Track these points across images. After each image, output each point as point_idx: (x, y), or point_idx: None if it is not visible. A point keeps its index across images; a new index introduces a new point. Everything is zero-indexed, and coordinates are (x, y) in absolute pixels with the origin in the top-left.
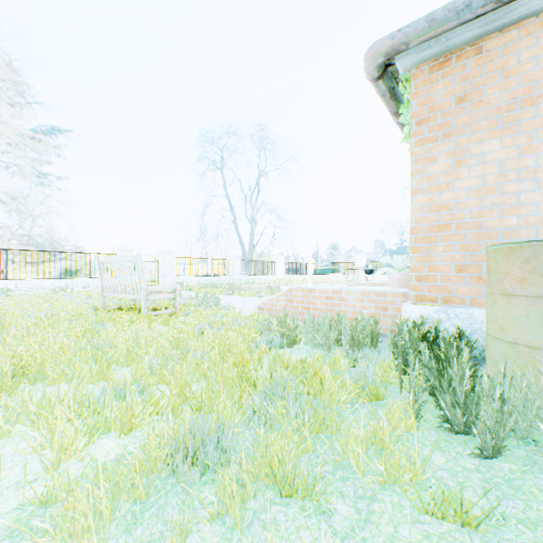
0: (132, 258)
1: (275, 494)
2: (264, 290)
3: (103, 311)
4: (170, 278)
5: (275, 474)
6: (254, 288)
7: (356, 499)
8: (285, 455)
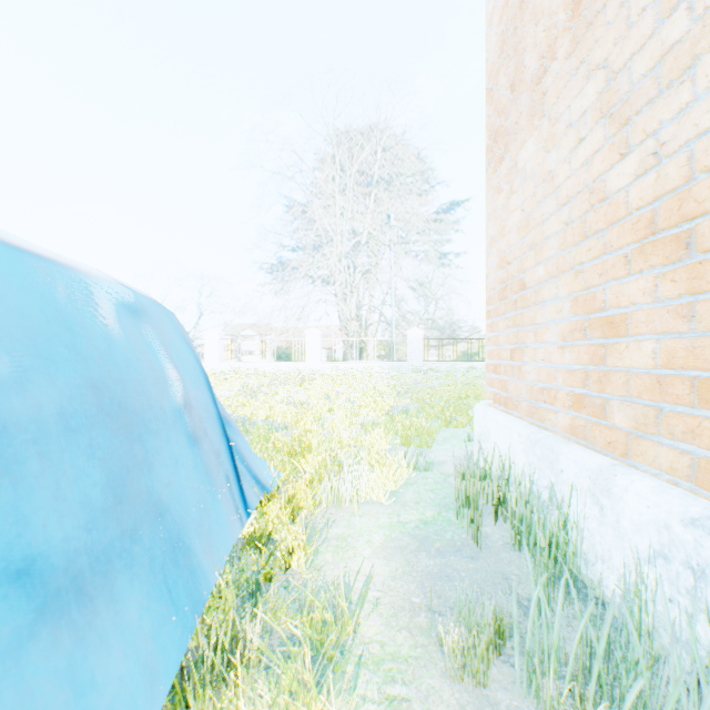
0: None
1: None
2: None
3: None
4: None
5: None
6: None
7: None
8: None
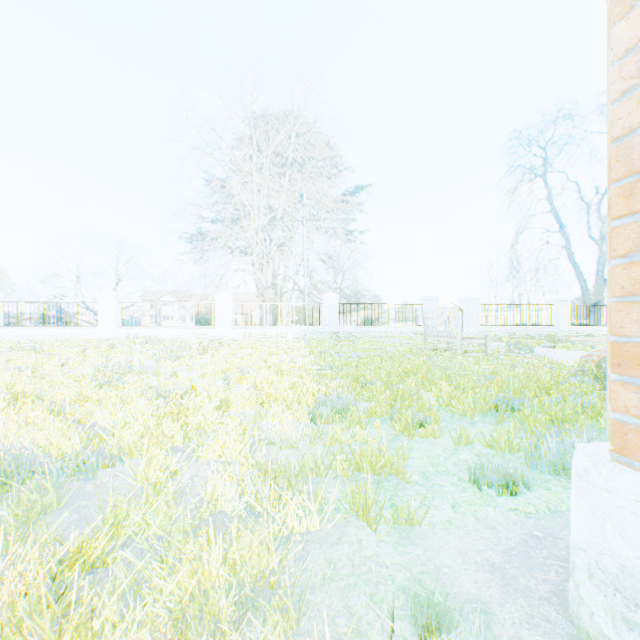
0: (449, 309)
1: (552, 425)
2: (602, 344)
3: (427, 350)
4: (474, 327)
5: (553, 419)
6: (588, 341)
7: (602, 436)
8: (558, 409)
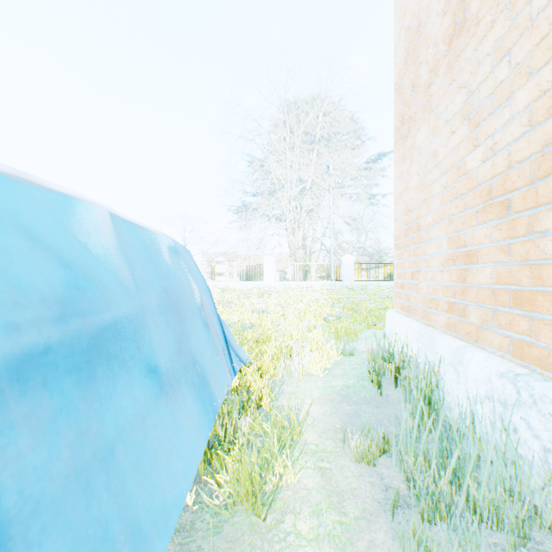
0: None
1: None
2: None
3: None
4: None
5: None
6: None
7: None
8: None
